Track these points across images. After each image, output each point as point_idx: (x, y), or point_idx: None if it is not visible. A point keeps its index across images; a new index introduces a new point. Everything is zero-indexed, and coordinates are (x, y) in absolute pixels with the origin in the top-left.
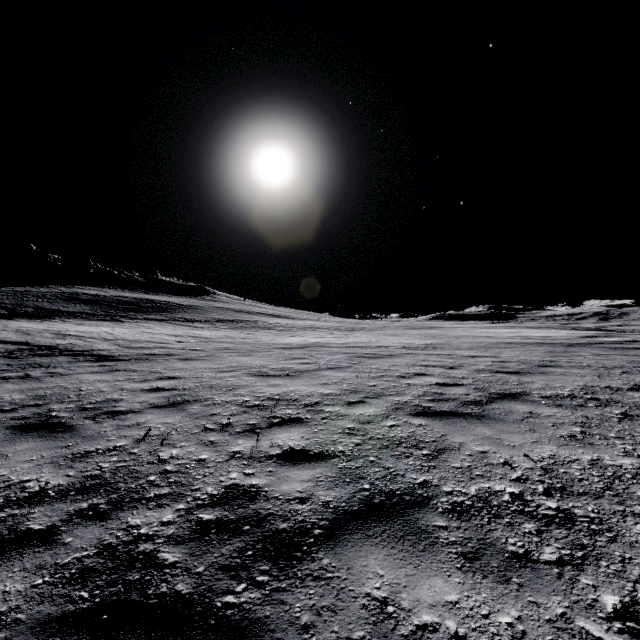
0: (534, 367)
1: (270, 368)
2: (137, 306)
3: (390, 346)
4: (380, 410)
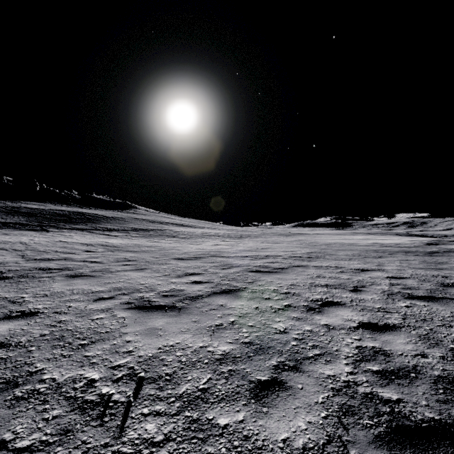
0: (440, 287)
1: (157, 292)
2: (68, 218)
3: (277, 255)
4: (318, 423)
